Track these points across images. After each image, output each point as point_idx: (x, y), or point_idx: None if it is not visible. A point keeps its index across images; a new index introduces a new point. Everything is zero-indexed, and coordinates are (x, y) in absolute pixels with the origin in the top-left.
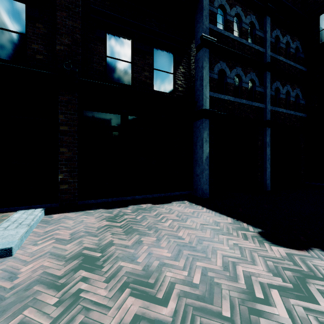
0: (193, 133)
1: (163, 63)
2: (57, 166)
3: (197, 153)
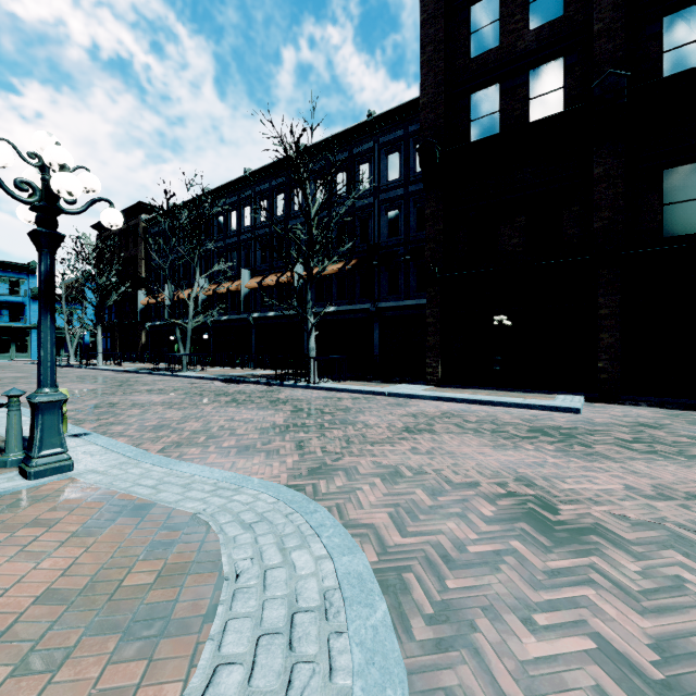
0: None
1: None
2: (595, 353)
3: None
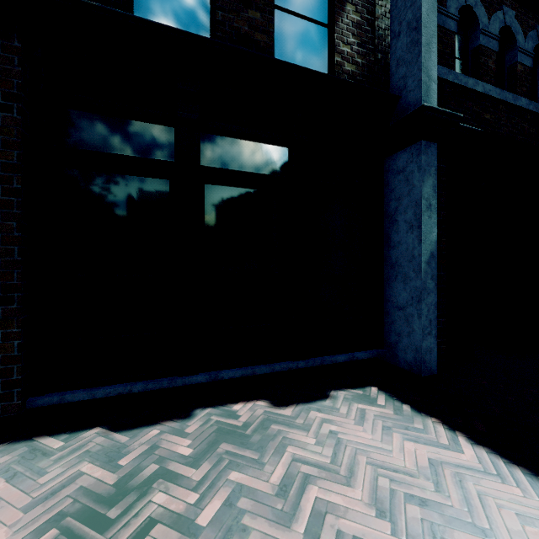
0: (383, 191)
1: None
2: None
3: (399, 244)
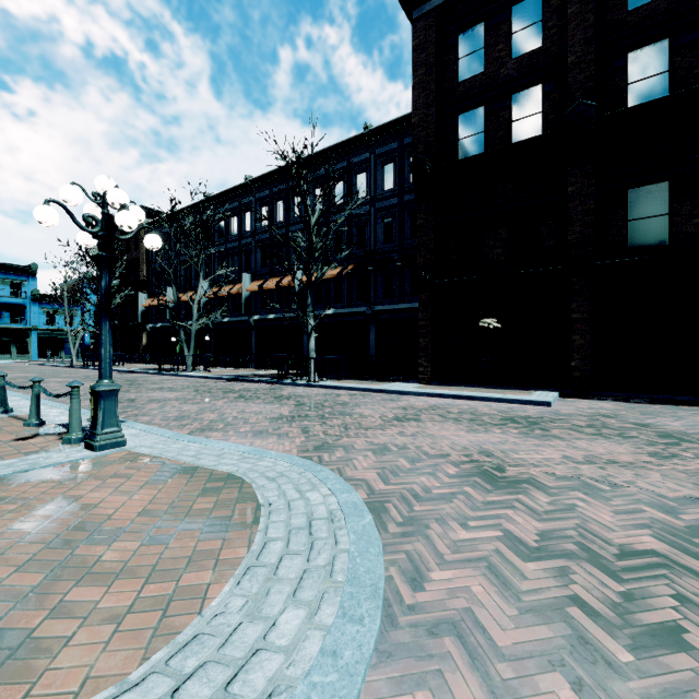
0: None
1: None
2: (568, 353)
3: None
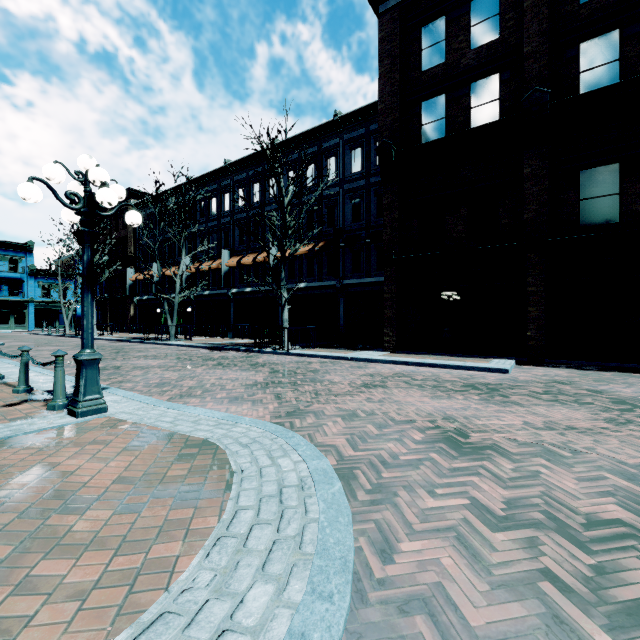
0: None
1: None
2: (524, 324)
3: None
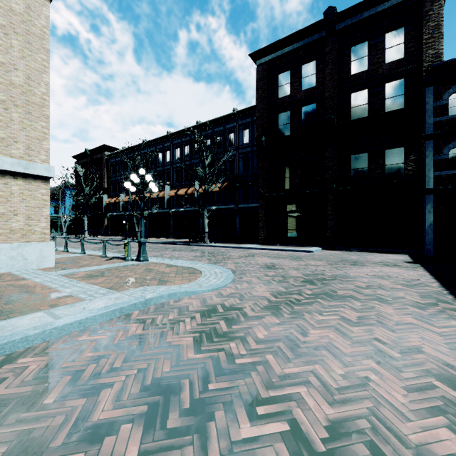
0: (423, 205)
1: (394, 158)
2: (326, 230)
3: (424, 221)
